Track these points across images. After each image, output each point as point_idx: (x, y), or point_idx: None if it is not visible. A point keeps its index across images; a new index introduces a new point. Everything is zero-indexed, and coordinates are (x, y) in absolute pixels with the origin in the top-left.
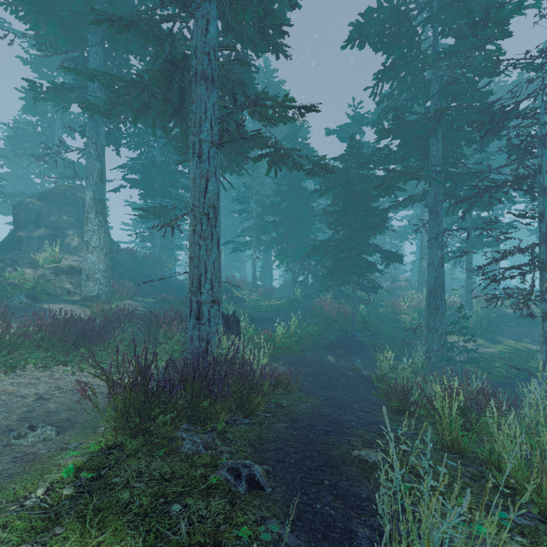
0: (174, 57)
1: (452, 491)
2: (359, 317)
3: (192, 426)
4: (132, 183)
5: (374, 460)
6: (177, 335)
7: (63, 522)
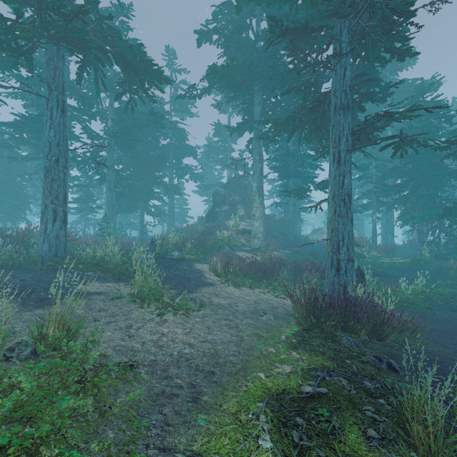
0: (318, 97)
1: None
2: None
3: (344, 333)
4: (273, 169)
5: None
6: (314, 279)
7: (299, 349)
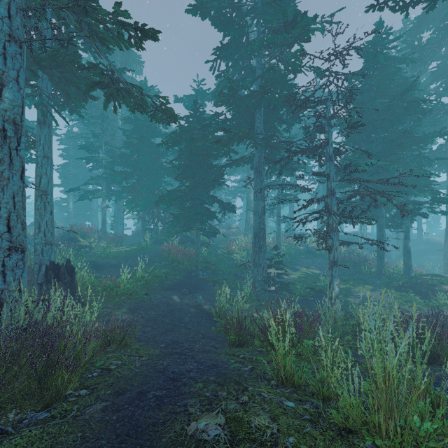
0: None
1: None
2: (202, 258)
3: None
4: None
5: (214, 436)
6: None
7: None
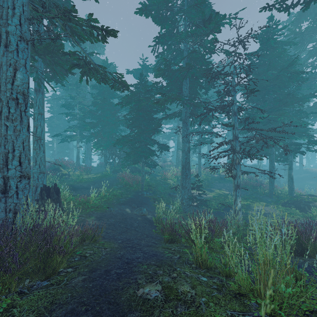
0: None
1: (210, 310)
2: (146, 182)
3: None
4: None
5: (154, 296)
6: None
7: None
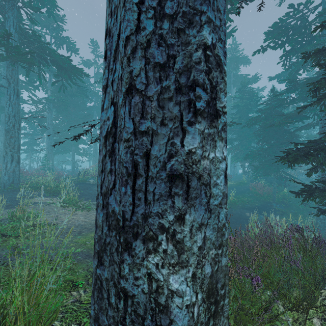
0: None
1: None
2: (282, 195)
3: None
4: None
5: None
6: None
7: None
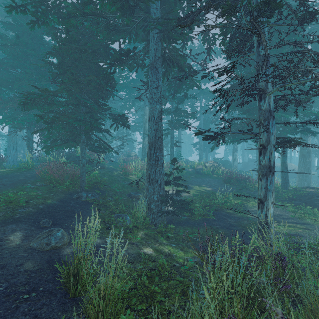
0: None
1: None
2: (93, 178)
3: None
4: None
5: None
6: None
7: None
